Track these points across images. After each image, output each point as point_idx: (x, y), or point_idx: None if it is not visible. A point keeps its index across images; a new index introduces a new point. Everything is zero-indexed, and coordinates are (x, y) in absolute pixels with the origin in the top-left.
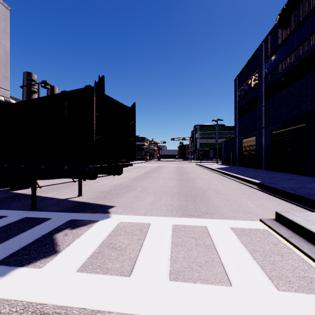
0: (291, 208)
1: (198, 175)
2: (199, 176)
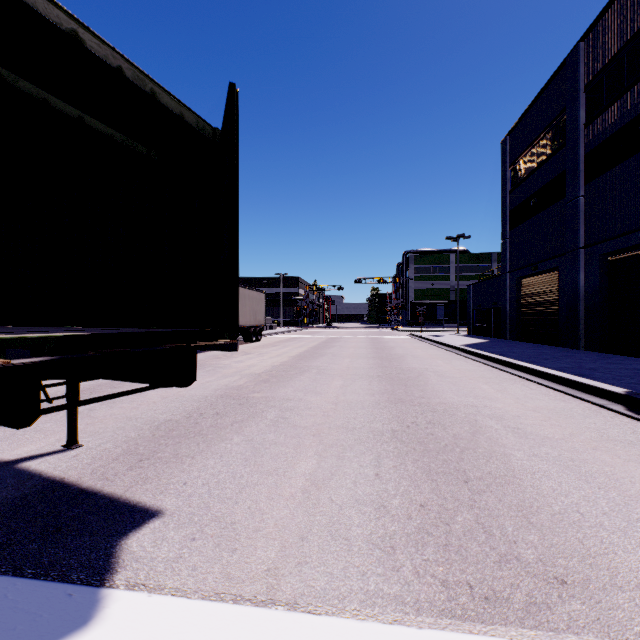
0: None
1: (427, 366)
2: (430, 367)
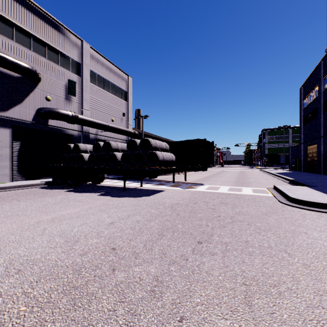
0: None
1: (253, 177)
2: (254, 177)
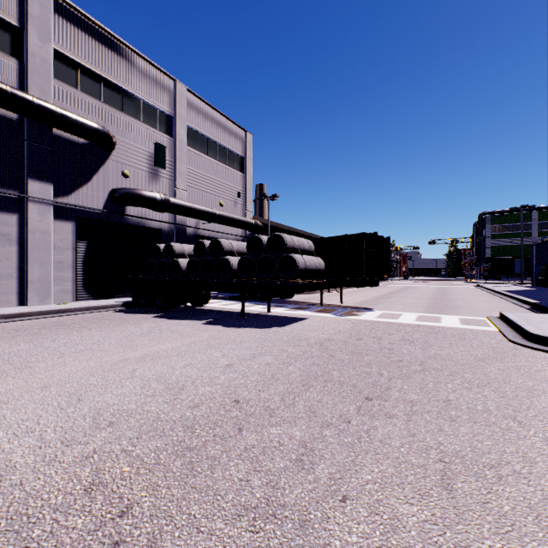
0: None
1: (463, 297)
2: (464, 298)
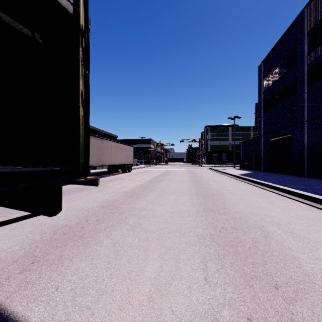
0: None
1: (222, 186)
2: (224, 187)
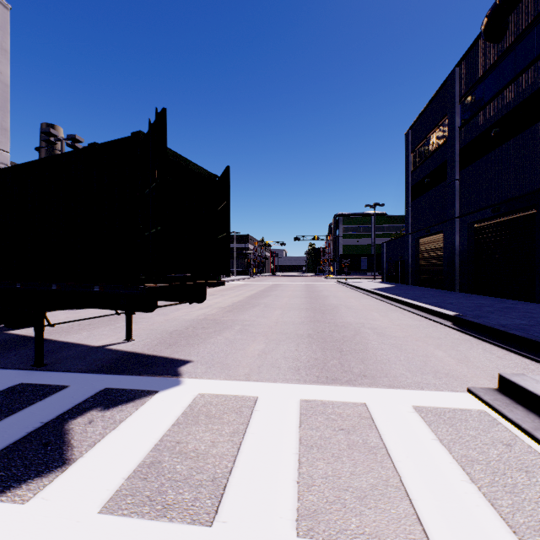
0: (523, 366)
1: (342, 302)
2: (344, 303)
